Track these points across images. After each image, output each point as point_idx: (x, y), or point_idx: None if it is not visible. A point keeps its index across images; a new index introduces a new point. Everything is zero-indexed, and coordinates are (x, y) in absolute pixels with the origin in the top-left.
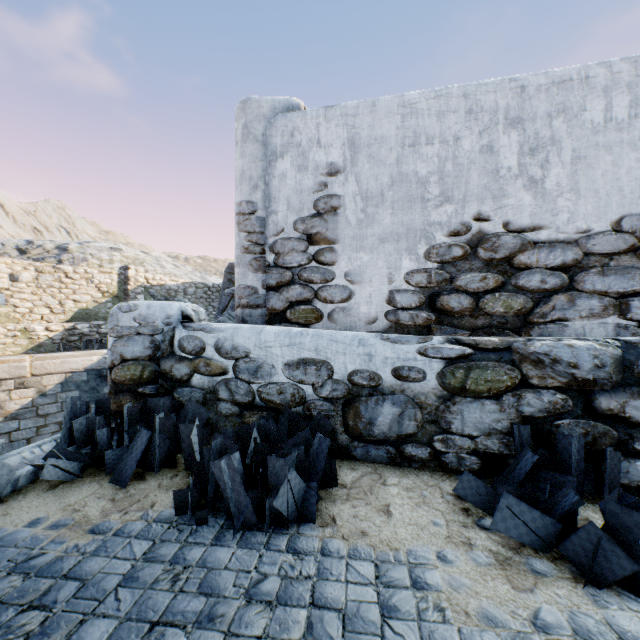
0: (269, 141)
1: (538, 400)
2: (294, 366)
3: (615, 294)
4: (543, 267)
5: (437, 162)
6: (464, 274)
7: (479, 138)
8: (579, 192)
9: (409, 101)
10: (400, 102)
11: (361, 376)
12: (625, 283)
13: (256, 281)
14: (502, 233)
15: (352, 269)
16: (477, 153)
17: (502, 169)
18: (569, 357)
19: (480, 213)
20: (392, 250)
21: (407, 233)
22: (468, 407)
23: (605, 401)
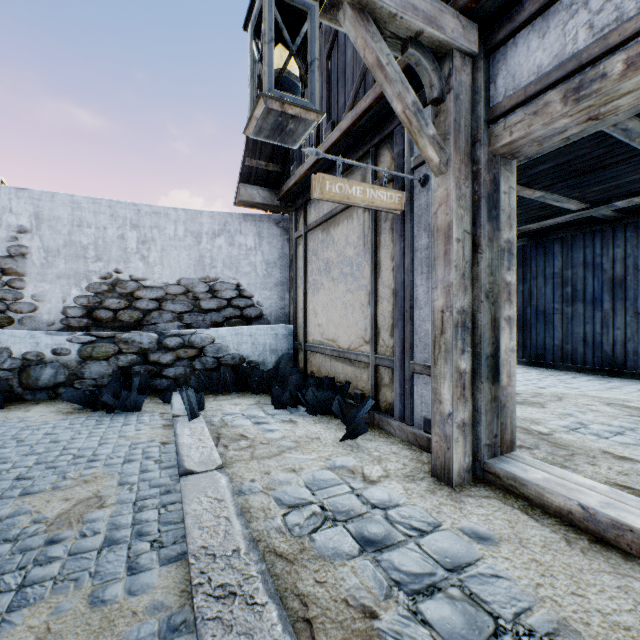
0: None
1: (126, 359)
2: None
3: (178, 312)
4: (148, 298)
5: (94, 238)
6: (109, 300)
7: (118, 230)
8: (164, 265)
9: (77, 201)
10: (71, 200)
11: (32, 355)
12: (182, 307)
13: None
14: (129, 280)
15: (38, 293)
16: (117, 238)
17: (129, 248)
18: (140, 339)
19: (118, 269)
20: (66, 283)
21: (76, 275)
22: (94, 365)
23: (153, 357)
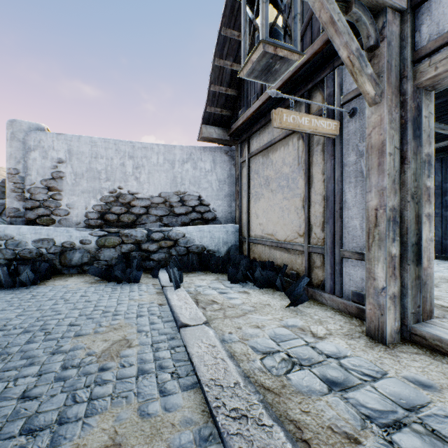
0: (27, 142)
1: (127, 247)
2: (37, 241)
3: (159, 215)
4: (140, 206)
5: (105, 166)
6: (115, 207)
7: (120, 160)
8: (150, 183)
9: (94, 141)
10: (91, 140)
11: (67, 244)
12: (162, 212)
13: (19, 205)
14: (127, 194)
15: (70, 203)
16: (119, 165)
17: (127, 172)
18: (135, 234)
19: (120, 186)
20: (87, 196)
21: (93, 190)
22: (106, 251)
23: (144, 246)
